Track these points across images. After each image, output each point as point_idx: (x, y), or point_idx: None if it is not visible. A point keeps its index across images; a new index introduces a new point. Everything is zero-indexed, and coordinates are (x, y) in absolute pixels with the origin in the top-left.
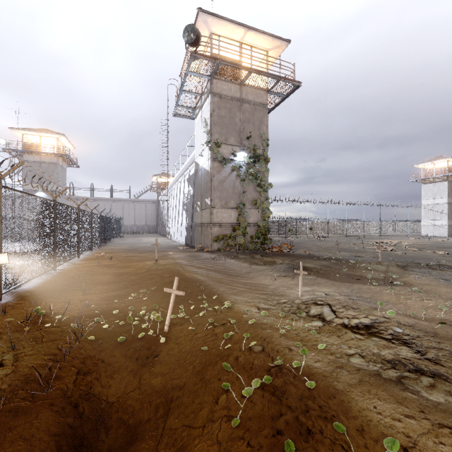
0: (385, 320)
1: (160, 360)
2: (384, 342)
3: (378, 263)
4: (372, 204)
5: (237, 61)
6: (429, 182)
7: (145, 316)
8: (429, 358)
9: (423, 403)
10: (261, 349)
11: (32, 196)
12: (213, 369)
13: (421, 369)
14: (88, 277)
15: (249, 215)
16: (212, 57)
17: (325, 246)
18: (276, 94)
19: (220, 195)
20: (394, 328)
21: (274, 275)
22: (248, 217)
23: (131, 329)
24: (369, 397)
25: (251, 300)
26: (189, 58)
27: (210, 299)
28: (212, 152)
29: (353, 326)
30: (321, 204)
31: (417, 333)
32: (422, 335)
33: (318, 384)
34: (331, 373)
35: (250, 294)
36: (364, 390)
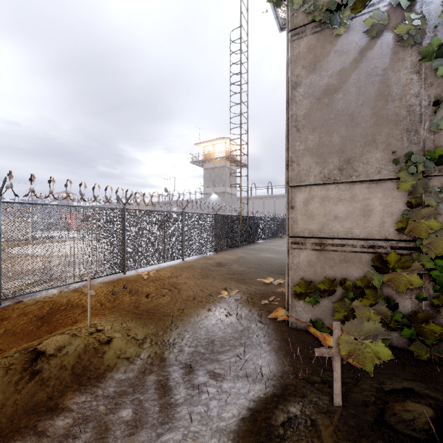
0: None
1: None
2: None
3: None
4: None
5: None
6: None
7: None
8: None
9: None
10: None
11: (209, 198)
12: None
13: None
14: None
15: None
16: None
17: None
18: None
19: (320, 143)
20: None
21: None
22: None
23: None
24: None
25: None
26: None
27: None
28: (292, 12)
29: None
30: None
31: None
32: None
33: None
34: None
35: None
36: None
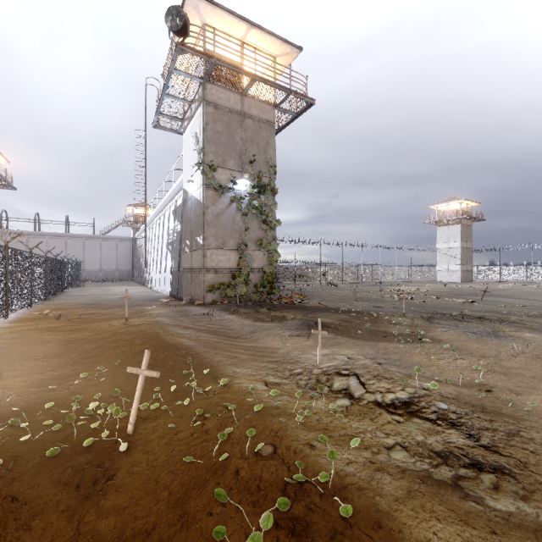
0: (426, 394)
1: (117, 485)
2: (428, 424)
3: (402, 316)
4: (388, 247)
5: (238, 64)
6: (443, 224)
7: (98, 409)
8: (484, 444)
9: (492, 518)
10: (272, 452)
11: None
12: (201, 494)
13: (479, 462)
14: (16, 348)
15: (253, 258)
16: (206, 54)
17: (340, 295)
18: (285, 112)
19: (216, 233)
20: (437, 403)
21: (284, 334)
22: (252, 260)
23: (72, 434)
24: (424, 519)
25: (256, 372)
26: (174, 50)
27: (200, 373)
28: (206, 177)
29: (388, 404)
30: (335, 246)
31: (464, 409)
32: (471, 412)
33: (354, 504)
34: (370, 481)
35: (255, 363)
36: (417, 507)
